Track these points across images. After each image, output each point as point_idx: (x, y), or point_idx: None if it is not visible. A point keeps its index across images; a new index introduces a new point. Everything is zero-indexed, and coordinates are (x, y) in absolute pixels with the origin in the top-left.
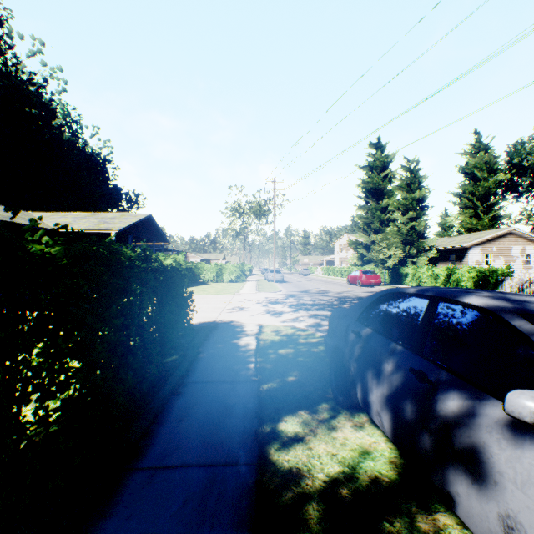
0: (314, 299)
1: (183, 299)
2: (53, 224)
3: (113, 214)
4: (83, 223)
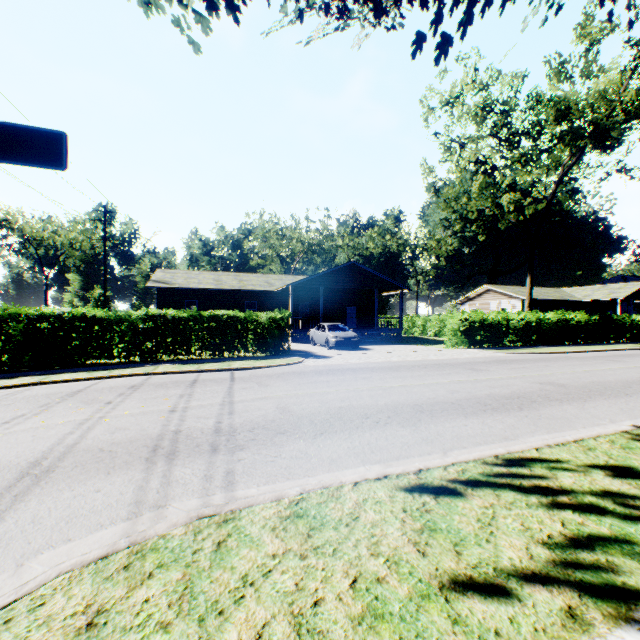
0: None
1: None
2: (579, 296)
3: (617, 285)
4: (596, 294)
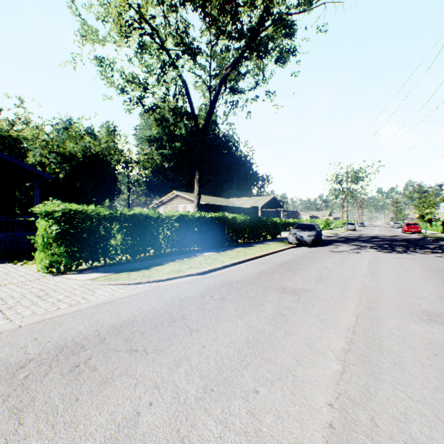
0: (344, 235)
1: (278, 228)
2: (238, 204)
3: (258, 198)
4: (248, 203)
